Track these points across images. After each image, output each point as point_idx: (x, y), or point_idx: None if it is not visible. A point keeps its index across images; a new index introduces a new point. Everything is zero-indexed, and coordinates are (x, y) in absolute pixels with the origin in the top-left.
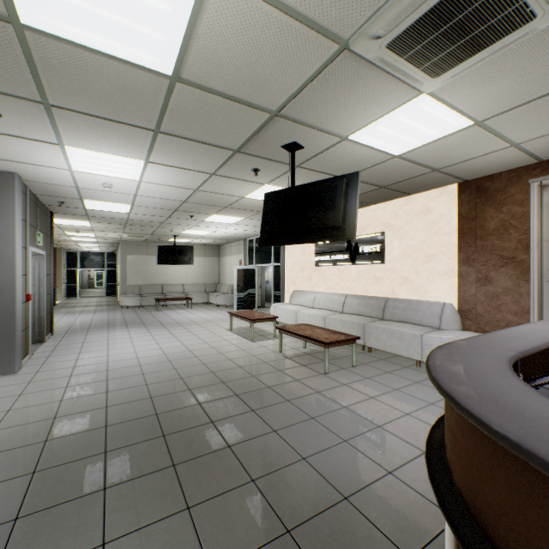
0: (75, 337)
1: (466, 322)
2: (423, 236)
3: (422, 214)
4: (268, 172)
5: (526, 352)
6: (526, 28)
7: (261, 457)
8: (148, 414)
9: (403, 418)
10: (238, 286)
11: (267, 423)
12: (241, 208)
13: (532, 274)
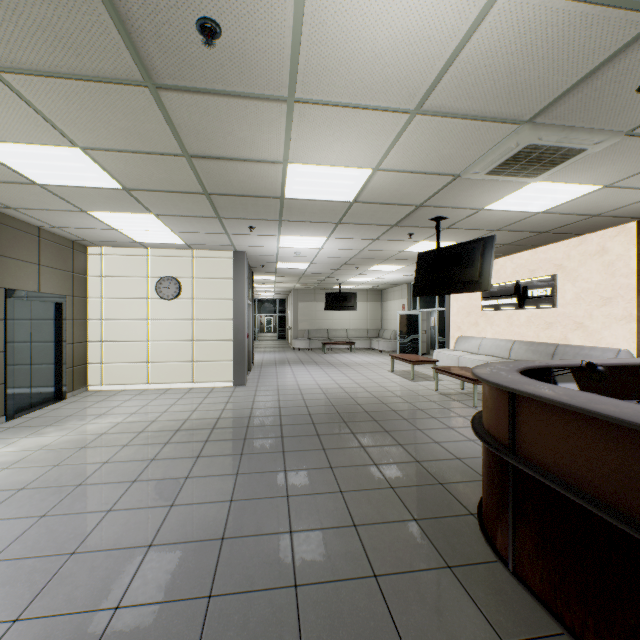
0: (269, 368)
1: None
2: (598, 278)
3: (597, 255)
4: (422, 234)
5: (560, 365)
6: (585, 153)
7: (407, 438)
8: (333, 412)
9: None
10: (400, 332)
11: (414, 425)
12: (401, 258)
13: None
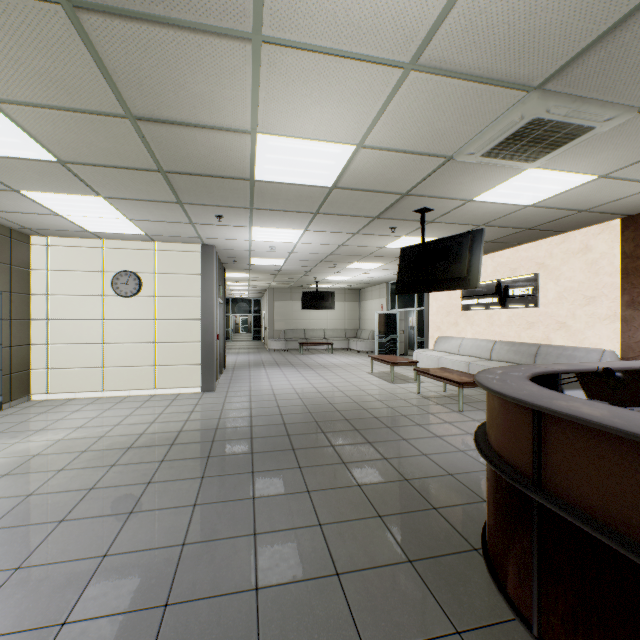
0: (241, 371)
1: None
2: (581, 277)
3: (580, 253)
4: (404, 228)
5: (568, 370)
6: (592, 132)
7: (392, 450)
8: (310, 421)
9: None
10: (378, 332)
11: (399, 435)
12: (381, 255)
13: None
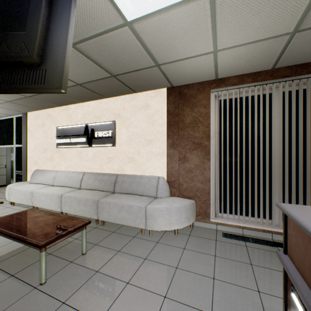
0: None
1: (172, 190)
2: (144, 125)
3: (143, 109)
4: None
5: None
6: None
7: None
8: None
9: None
10: None
11: None
12: None
13: (213, 155)
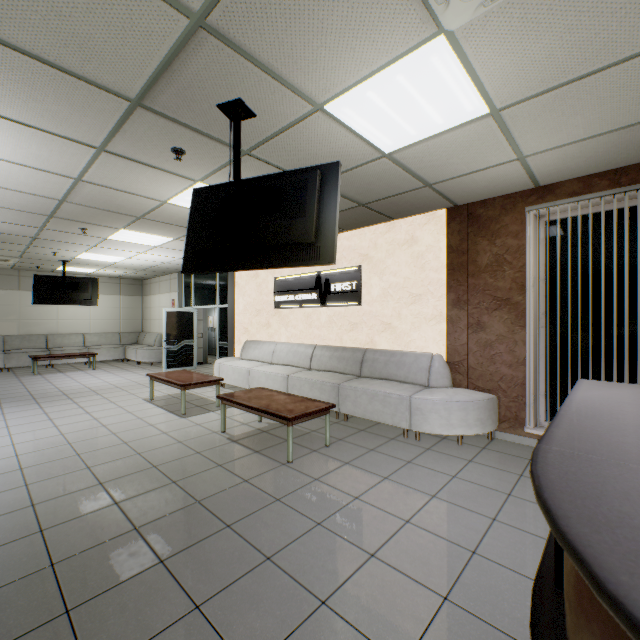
0: None
1: (456, 376)
2: (408, 272)
3: (407, 245)
4: (201, 159)
5: None
6: None
7: None
8: None
9: (403, 530)
10: (168, 336)
11: (184, 589)
12: (165, 220)
13: (529, 319)
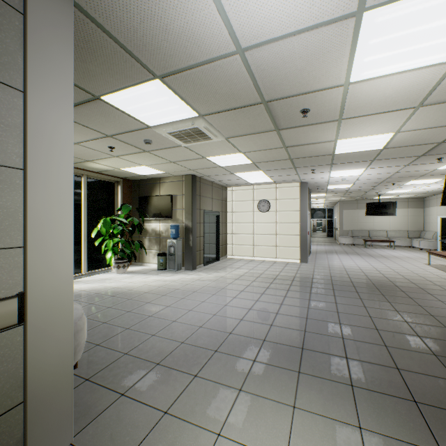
0: (321, 255)
1: None
2: None
3: None
4: None
5: None
6: None
7: (427, 303)
8: (369, 283)
9: None
10: (441, 233)
11: (436, 298)
12: (436, 174)
13: None
